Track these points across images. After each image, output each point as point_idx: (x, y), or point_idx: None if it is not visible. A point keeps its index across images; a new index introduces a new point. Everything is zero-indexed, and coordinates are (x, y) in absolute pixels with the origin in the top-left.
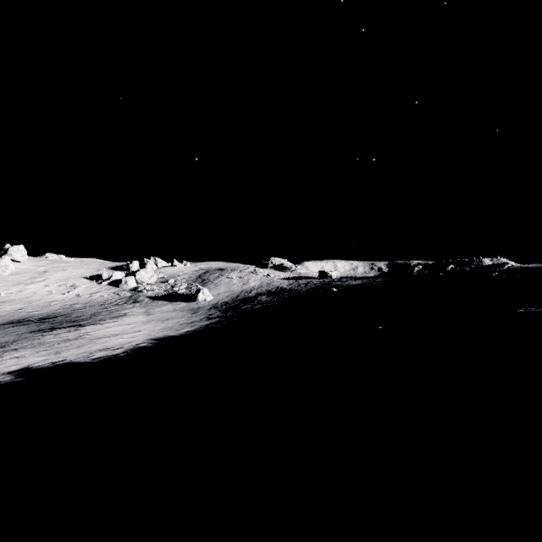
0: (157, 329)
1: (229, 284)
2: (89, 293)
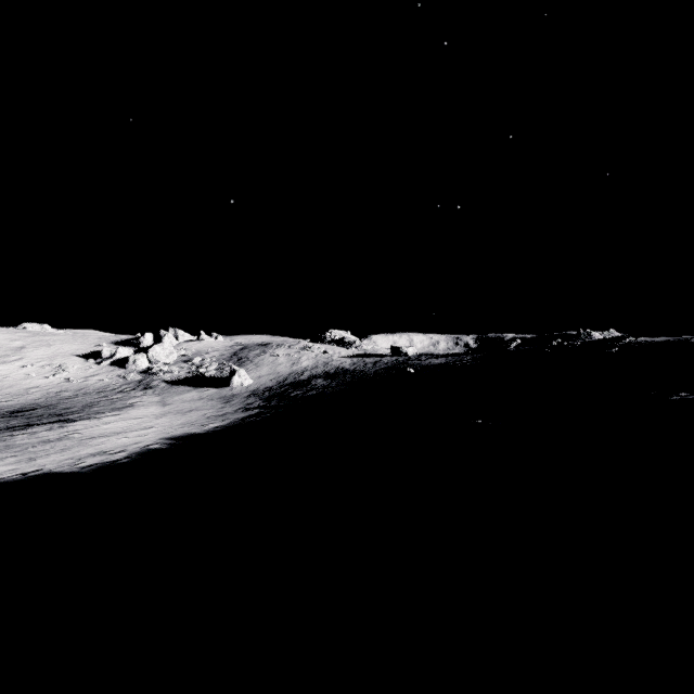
0: (176, 425)
1: (273, 363)
2: (83, 376)
